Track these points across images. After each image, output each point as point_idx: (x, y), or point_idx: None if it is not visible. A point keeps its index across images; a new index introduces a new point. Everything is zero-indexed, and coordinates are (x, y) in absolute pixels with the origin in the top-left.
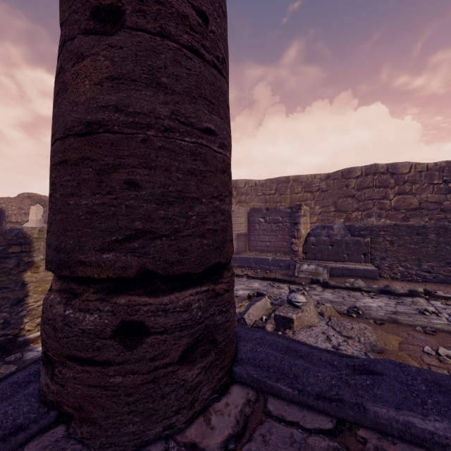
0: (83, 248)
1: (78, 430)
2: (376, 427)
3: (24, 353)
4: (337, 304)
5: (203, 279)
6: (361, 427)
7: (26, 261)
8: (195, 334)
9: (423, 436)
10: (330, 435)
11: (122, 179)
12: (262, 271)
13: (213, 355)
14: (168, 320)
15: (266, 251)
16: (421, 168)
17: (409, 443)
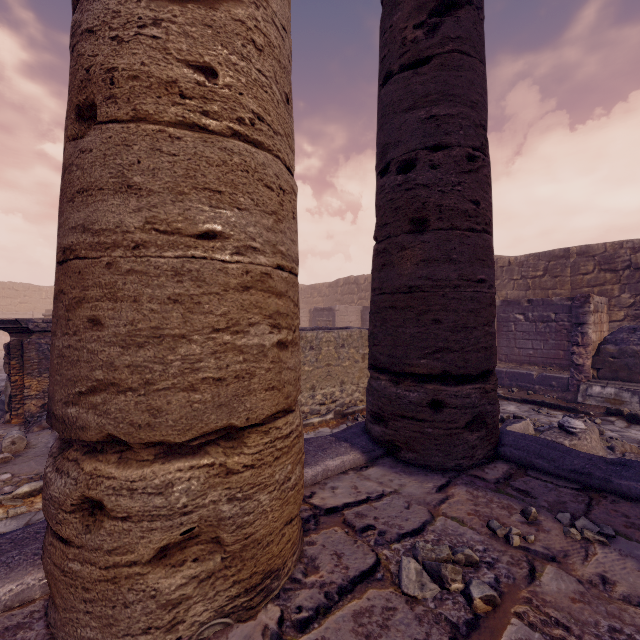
0: (408, 356)
1: (406, 455)
2: (618, 493)
3: None
4: None
5: (475, 380)
6: (606, 492)
7: None
8: (473, 414)
9: None
10: (577, 490)
11: (430, 318)
12: (521, 391)
13: (484, 432)
14: (458, 402)
15: (528, 362)
16: None
17: None
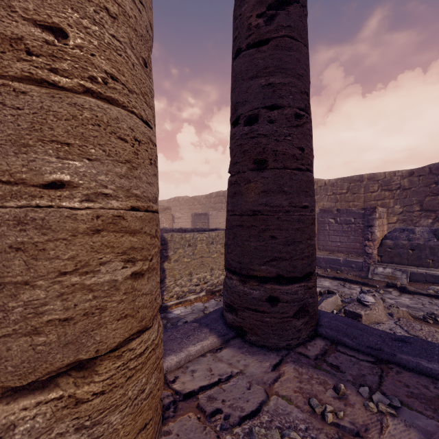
0: (252, 263)
1: (251, 338)
2: (400, 364)
3: (167, 314)
4: (414, 309)
5: (301, 279)
6: (392, 364)
7: (165, 255)
8: (299, 305)
9: (426, 370)
10: (372, 363)
11: (268, 235)
12: (332, 271)
13: (307, 318)
14: (288, 297)
15: (337, 251)
16: None
17: (418, 373)
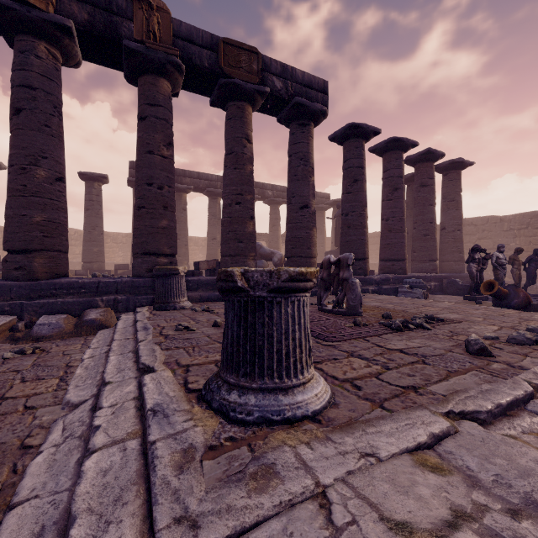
0: None
1: None
2: None
3: None
4: None
5: None
6: None
7: None
8: None
9: None
10: None
11: None
12: None
13: None
14: None
15: None
16: (81, 233)
17: None
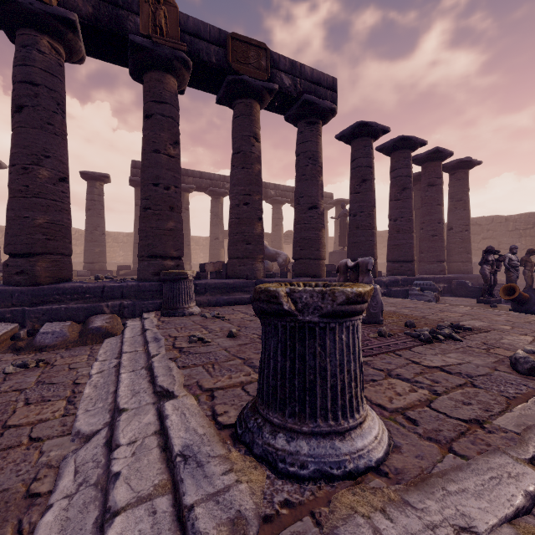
0: None
1: None
2: None
3: None
4: None
5: None
6: None
7: None
8: None
9: None
10: None
11: None
12: None
13: None
14: None
15: None
16: (81, 233)
17: None
